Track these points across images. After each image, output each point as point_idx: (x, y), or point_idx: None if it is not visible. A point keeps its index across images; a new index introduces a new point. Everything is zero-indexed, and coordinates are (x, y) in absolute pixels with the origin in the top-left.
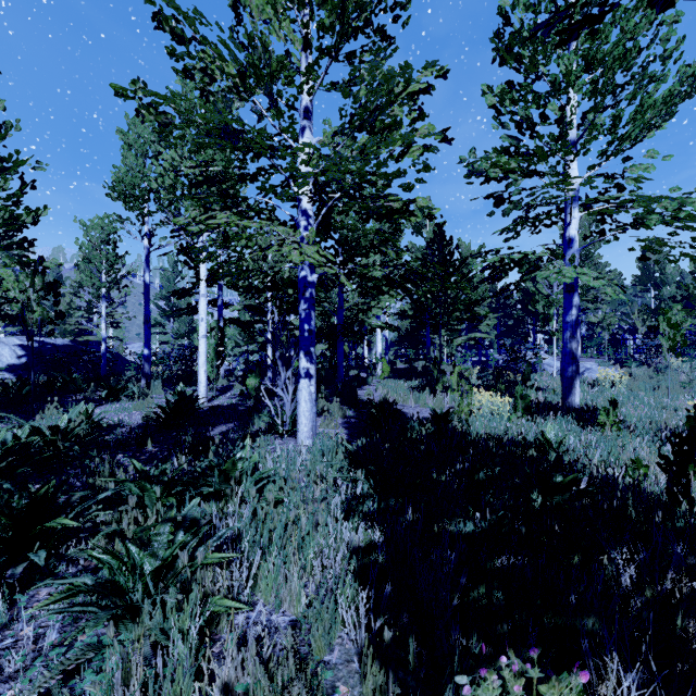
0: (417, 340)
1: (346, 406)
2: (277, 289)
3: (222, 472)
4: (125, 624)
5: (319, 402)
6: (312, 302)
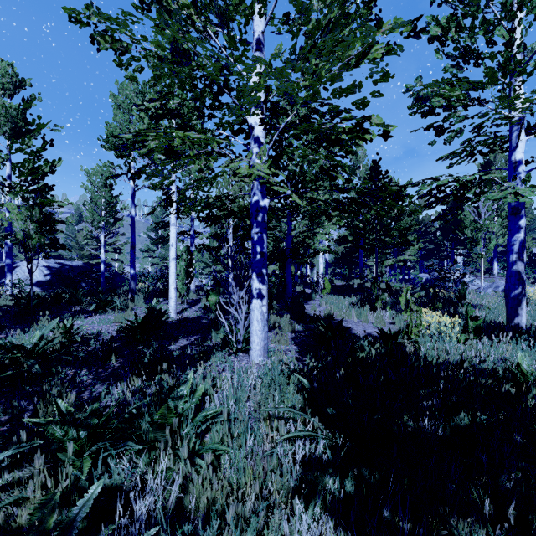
0: (351, 262)
1: (294, 320)
2: (234, 217)
3: (153, 422)
4: None
5: (270, 317)
6: (264, 226)
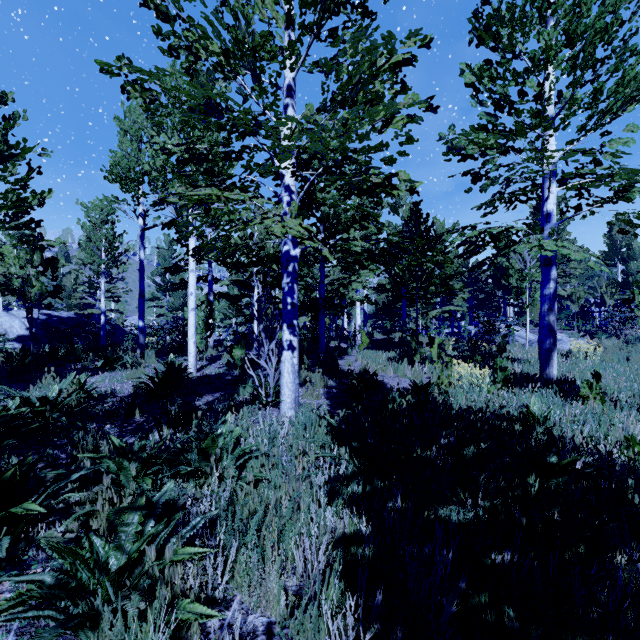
0: (393, 313)
1: (327, 376)
2: (262, 264)
3: (201, 450)
4: (84, 631)
5: (301, 373)
6: (295, 276)
